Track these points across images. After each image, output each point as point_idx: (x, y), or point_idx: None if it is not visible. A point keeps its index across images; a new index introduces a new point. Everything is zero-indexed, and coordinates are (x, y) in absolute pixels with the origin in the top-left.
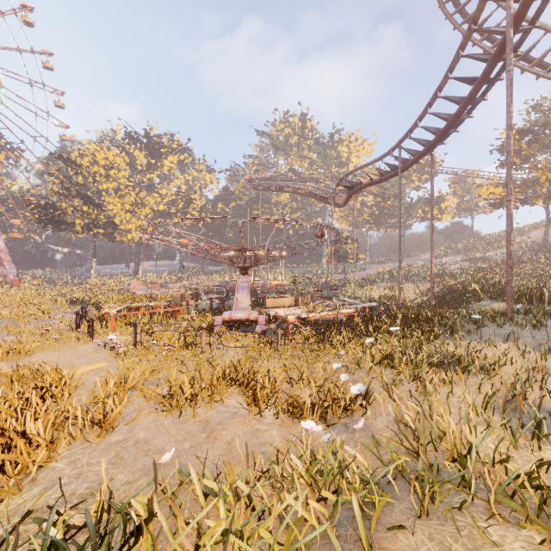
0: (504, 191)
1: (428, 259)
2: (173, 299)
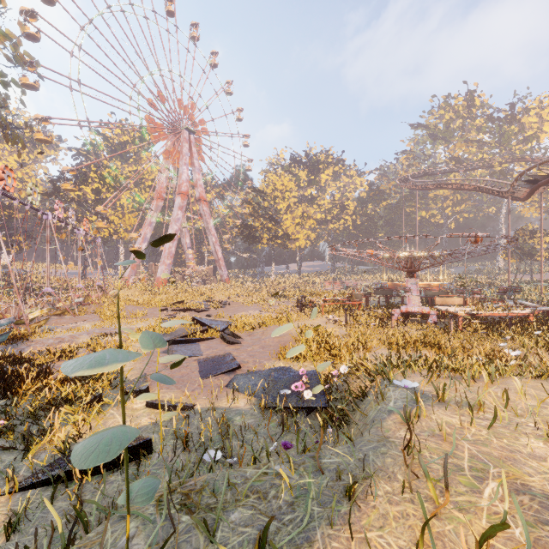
0: None
1: None
2: (354, 295)
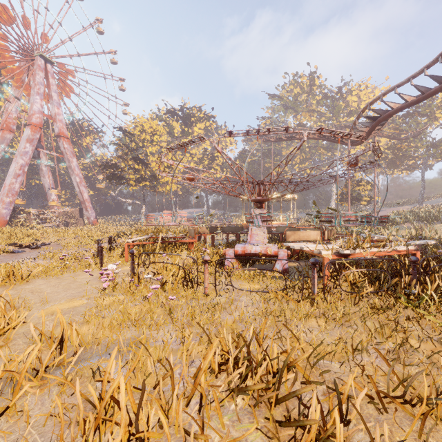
0: None
1: None
2: (189, 231)
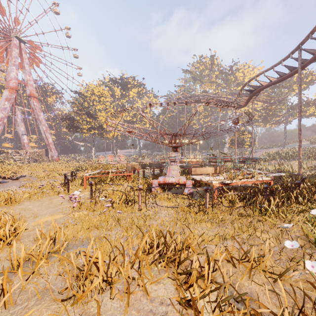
0: None
1: (305, 145)
2: (127, 167)
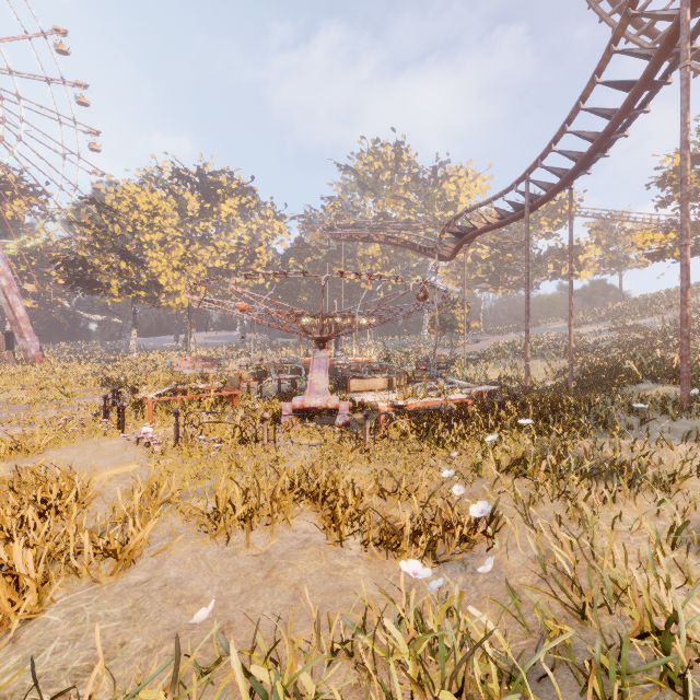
0: (667, 238)
1: (561, 329)
2: (229, 379)
